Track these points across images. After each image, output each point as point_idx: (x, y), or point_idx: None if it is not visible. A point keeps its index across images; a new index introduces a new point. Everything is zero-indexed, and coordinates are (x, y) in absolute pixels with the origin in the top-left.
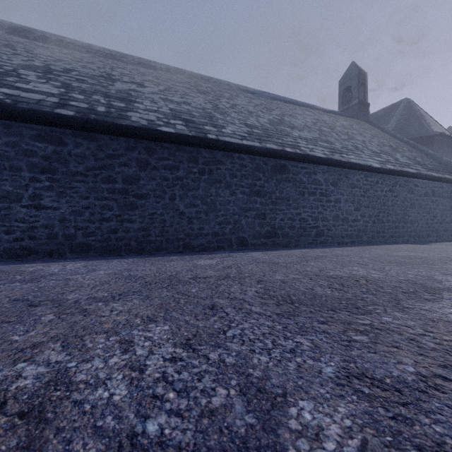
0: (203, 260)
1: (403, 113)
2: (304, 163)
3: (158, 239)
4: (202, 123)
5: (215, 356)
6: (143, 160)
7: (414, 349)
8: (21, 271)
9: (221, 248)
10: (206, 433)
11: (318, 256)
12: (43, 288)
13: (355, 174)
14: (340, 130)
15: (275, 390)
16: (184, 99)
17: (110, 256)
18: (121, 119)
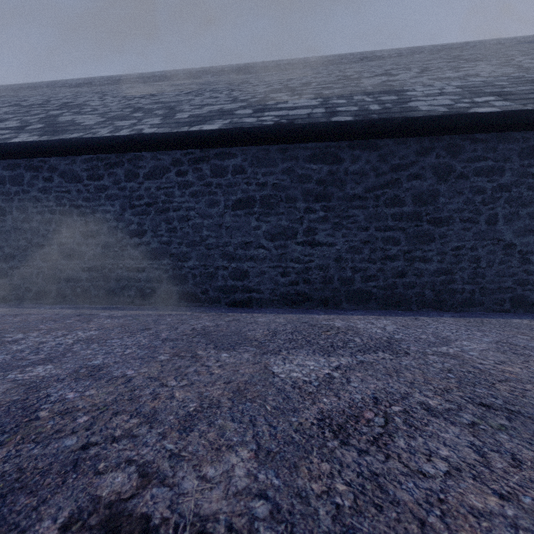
0: None
1: None
2: None
3: (467, 288)
4: (528, 92)
5: None
6: (443, 166)
7: None
8: (333, 327)
9: None
10: None
11: None
12: (459, 375)
13: None
14: None
15: None
16: (462, 72)
17: (395, 309)
18: (410, 112)
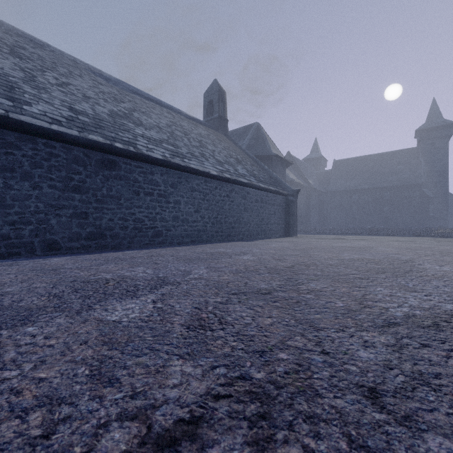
0: None
1: (254, 134)
2: (140, 162)
3: None
4: None
5: None
6: None
7: None
8: None
9: (14, 255)
10: None
11: (131, 257)
12: None
13: (195, 179)
14: (195, 137)
15: None
16: None
17: None
18: None
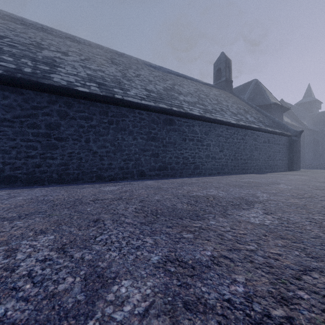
0: (109, 187)
1: (253, 88)
2: (186, 118)
3: (76, 172)
4: (112, 86)
5: (78, 255)
6: (63, 112)
7: (218, 241)
8: None
9: (125, 178)
10: (41, 310)
11: (192, 182)
12: None
13: (220, 127)
14: (213, 97)
15: (110, 275)
16: (100, 67)
17: (35, 185)
18: (45, 79)
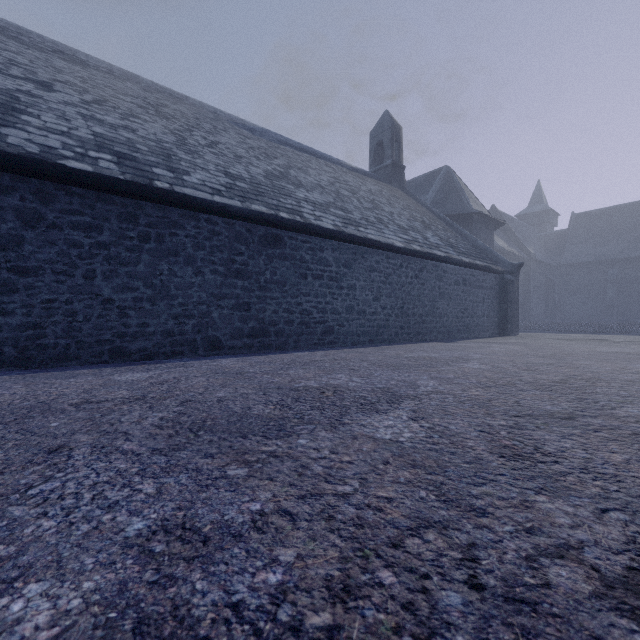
0: (132, 373)
1: (443, 183)
2: (307, 235)
3: (61, 343)
4: (150, 163)
5: None
6: (31, 211)
7: (291, 479)
8: None
9: (178, 354)
10: None
11: (311, 360)
12: None
13: (374, 254)
14: (365, 196)
15: (6, 575)
16: (127, 121)
17: None
18: None
